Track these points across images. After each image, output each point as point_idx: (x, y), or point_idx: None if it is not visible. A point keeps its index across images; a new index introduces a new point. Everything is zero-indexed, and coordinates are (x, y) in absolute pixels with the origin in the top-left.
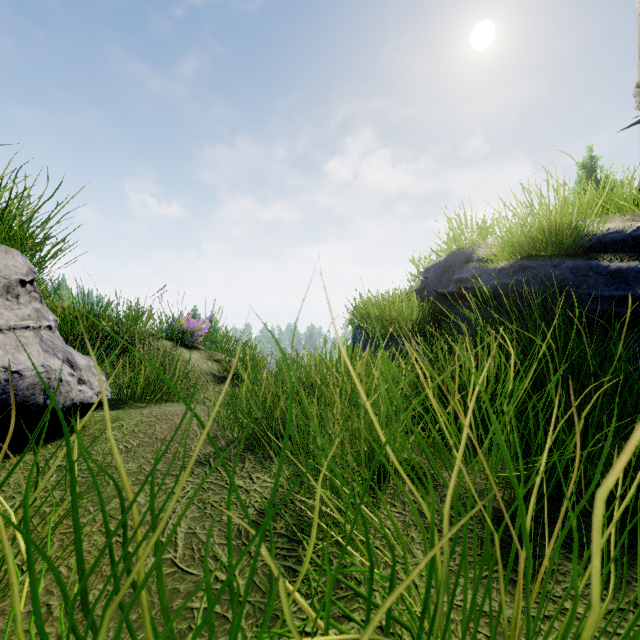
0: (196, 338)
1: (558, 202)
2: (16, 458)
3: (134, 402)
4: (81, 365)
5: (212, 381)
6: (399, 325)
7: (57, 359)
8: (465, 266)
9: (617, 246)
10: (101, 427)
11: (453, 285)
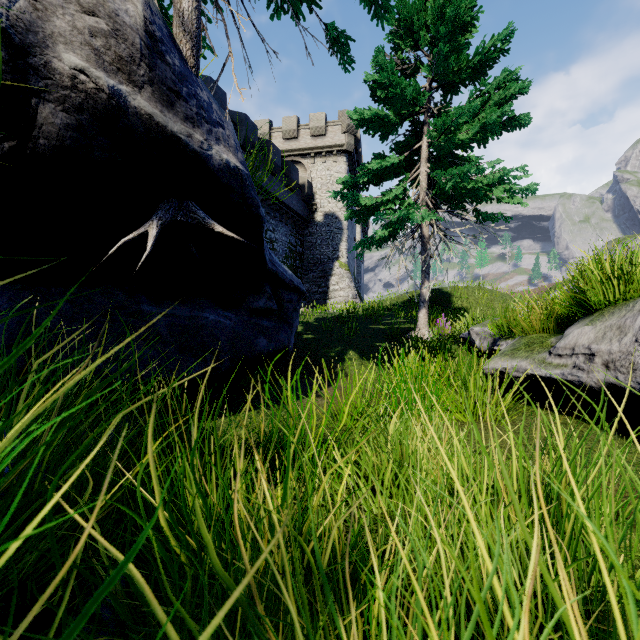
0: None
1: None
2: None
3: None
4: None
5: None
6: None
7: None
8: None
9: None
10: None
11: None
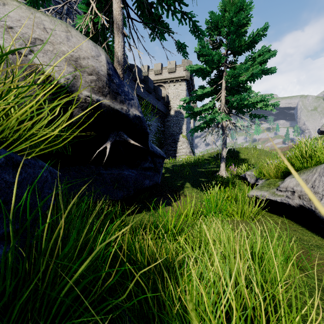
0: None
1: None
2: None
3: None
4: None
5: None
6: None
7: None
8: None
9: None
10: None
11: None
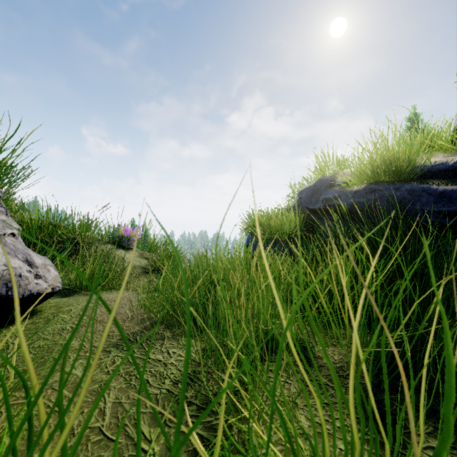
0: (131, 242)
1: (398, 142)
2: None
3: (82, 291)
4: (38, 264)
5: (143, 274)
6: (281, 232)
7: (17, 259)
8: (329, 189)
9: (442, 174)
10: (54, 311)
11: (320, 203)
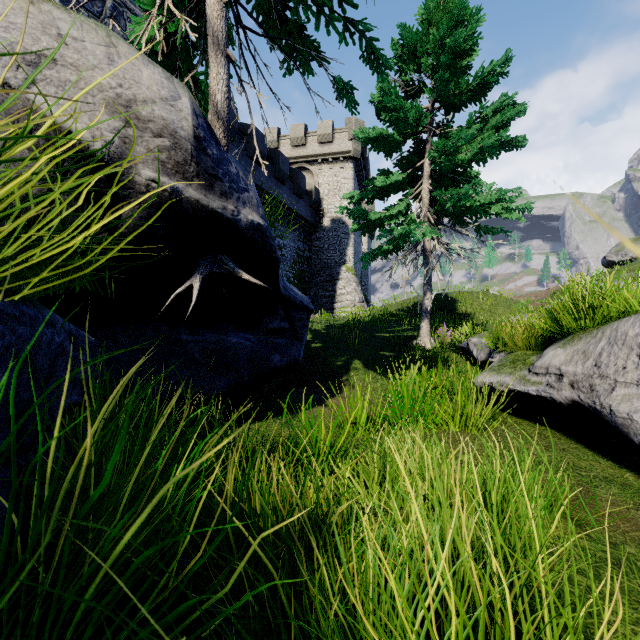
0: None
1: None
2: (632, 475)
3: None
4: None
5: None
6: None
7: None
8: None
9: None
10: None
11: None
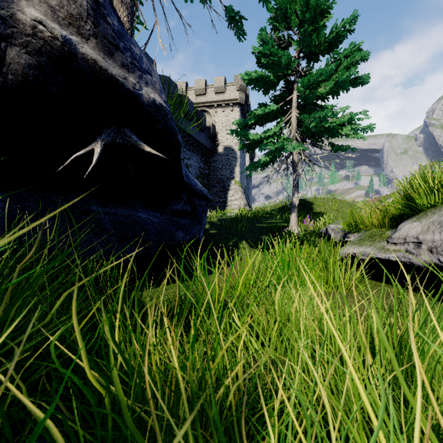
0: None
1: None
2: None
3: None
4: None
5: None
6: None
7: None
8: None
9: None
10: None
11: None
